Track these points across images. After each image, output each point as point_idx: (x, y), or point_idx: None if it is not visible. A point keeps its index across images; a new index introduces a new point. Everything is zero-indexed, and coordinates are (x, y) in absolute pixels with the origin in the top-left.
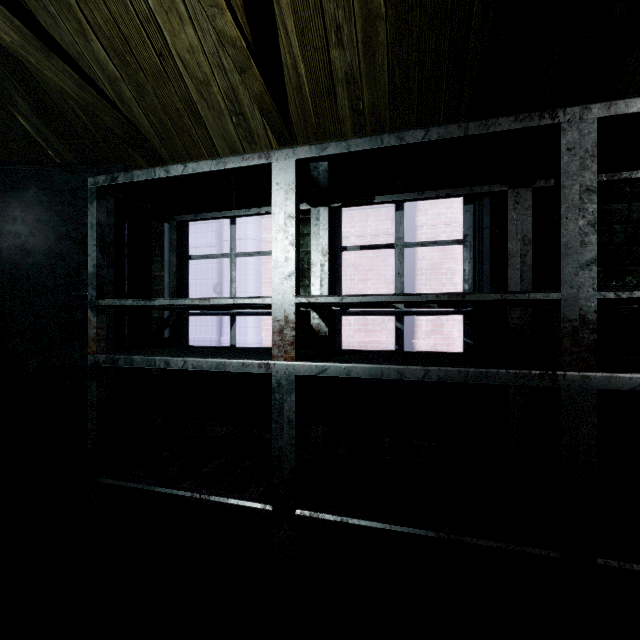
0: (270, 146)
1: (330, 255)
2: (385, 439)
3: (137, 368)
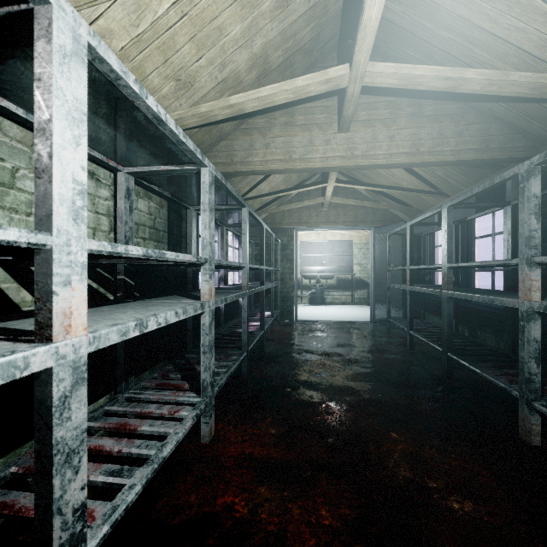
0: (445, 199)
1: (465, 243)
2: (478, 331)
3: (419, 292)
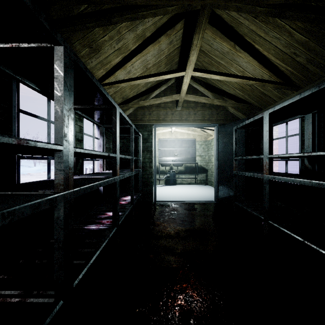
0: (293, 92)
1: (320, 132)
2: None
3: (257, 178)
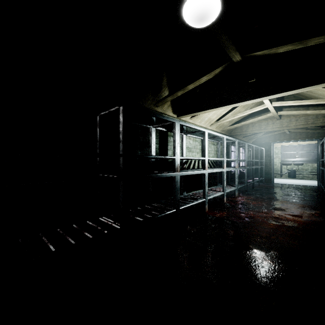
0: None
1: None
2: None
3: None
